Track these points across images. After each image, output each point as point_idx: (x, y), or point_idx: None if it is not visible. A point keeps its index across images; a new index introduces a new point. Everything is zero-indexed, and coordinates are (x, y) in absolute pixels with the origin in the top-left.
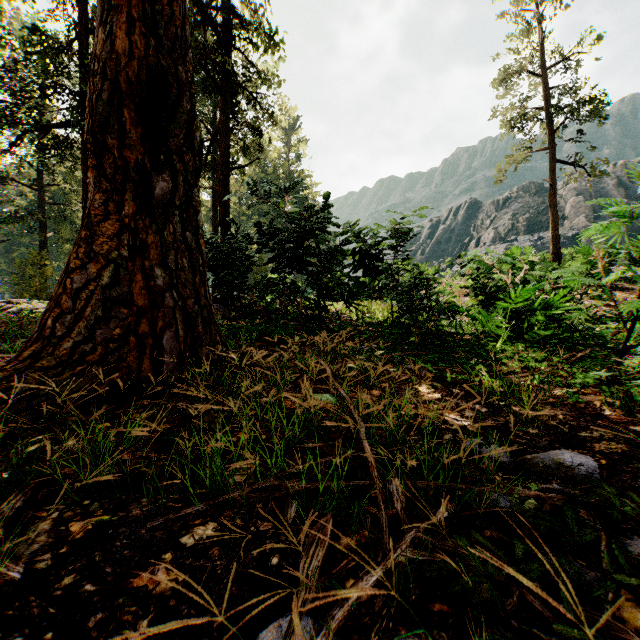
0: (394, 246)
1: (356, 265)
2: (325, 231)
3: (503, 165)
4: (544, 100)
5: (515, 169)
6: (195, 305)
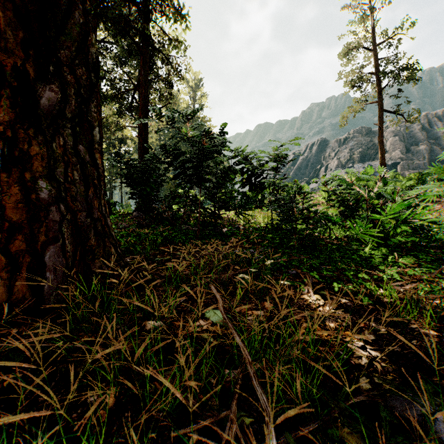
0: (273, 167)
1: (244, 182)
2: (219, 153)
3: (346, 113)
4: (375, 67)
5: (354, 116)
6: (87, 218)
